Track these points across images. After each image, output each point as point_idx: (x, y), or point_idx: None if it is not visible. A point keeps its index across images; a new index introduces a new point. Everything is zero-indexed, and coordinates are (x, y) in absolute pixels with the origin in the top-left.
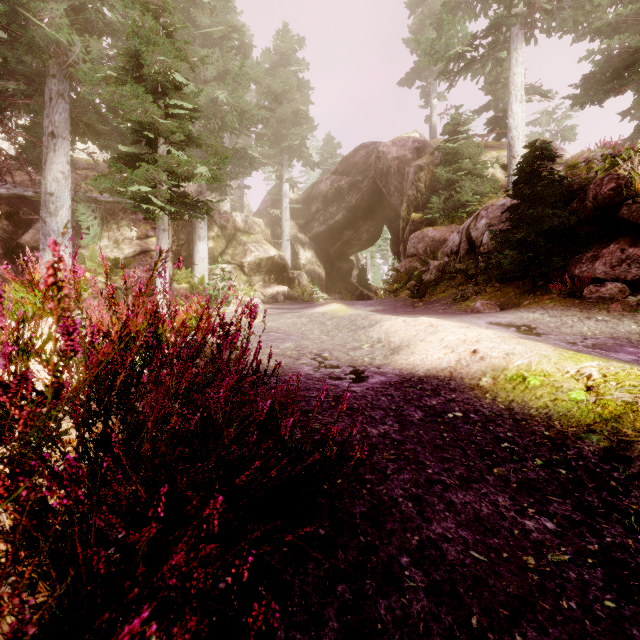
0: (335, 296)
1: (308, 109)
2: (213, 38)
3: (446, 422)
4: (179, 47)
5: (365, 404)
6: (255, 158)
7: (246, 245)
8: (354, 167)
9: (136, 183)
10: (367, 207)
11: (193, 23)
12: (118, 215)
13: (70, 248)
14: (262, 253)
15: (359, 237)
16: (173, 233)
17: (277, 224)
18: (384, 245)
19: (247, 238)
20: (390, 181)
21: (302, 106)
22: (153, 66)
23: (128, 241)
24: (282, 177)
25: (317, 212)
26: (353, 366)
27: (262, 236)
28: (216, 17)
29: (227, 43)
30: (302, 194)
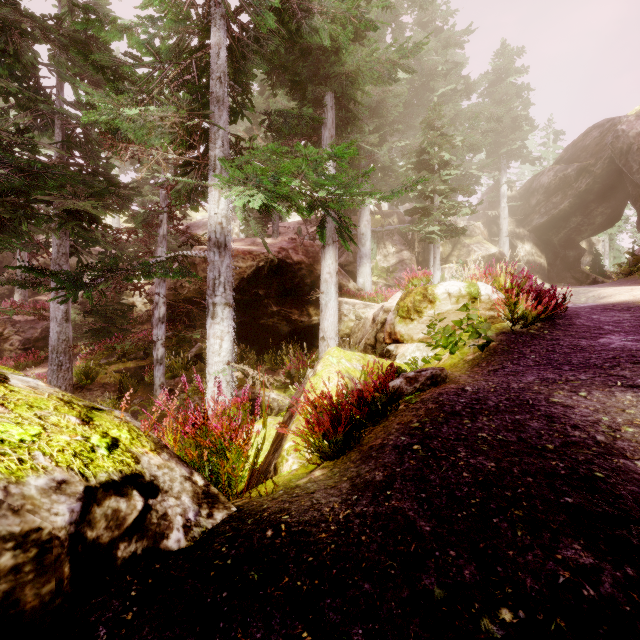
0: (559, 285)
1: (528, 112)
2: (445, 94)
3: (611, 309)
4: (447, 139)
5: (577, 307)
6: (480, 177)
7: (469, 247)
8: (583, 151)
9: (431, 226)
10: (601, 189)
11: (430, 90)
12: (384, 239)
13: (370, 263)
14: (484, 252)
15: (590, 222)
16: (418, 246)
17: (493, 223)
18: (632, 222)
19: (469, 241)
20: (632, 159)
21: (521, 112)
22: (437, 159)
23: (391, 255)
24: (499, 180)
25: (537, 204)
26: (574, 304)
27: (481, 237)
28: (449, 80)
29: (456, 94)
30: (519, 189)
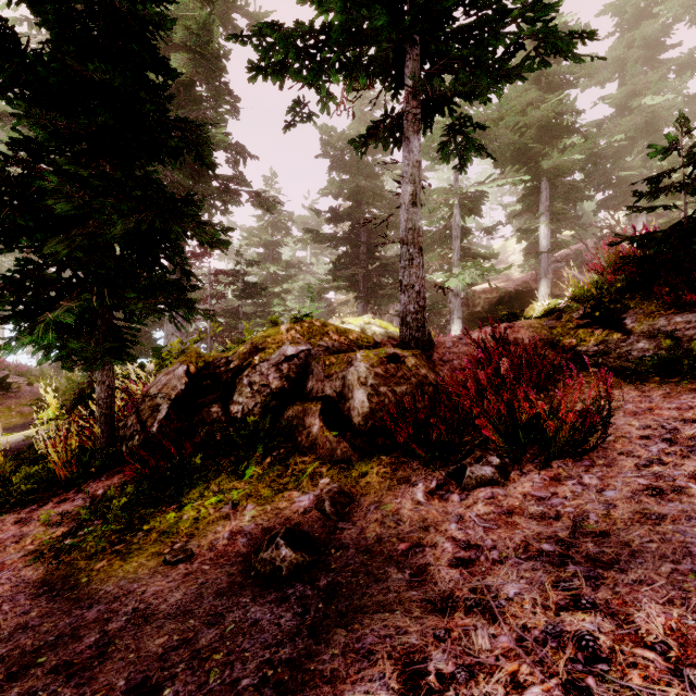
0: None
1: None
2: None
3: None
4: None
5: None
6: None
7: None
8: None
9: None
10: None
11: None
12: None
13: None
14: None
15: None
16: None
17: None
18: None
19: None
20: None
21: None
22: (670, 181)
23: None
24: None
25: None
26: None
27: None
28: None
29: None
30: None
